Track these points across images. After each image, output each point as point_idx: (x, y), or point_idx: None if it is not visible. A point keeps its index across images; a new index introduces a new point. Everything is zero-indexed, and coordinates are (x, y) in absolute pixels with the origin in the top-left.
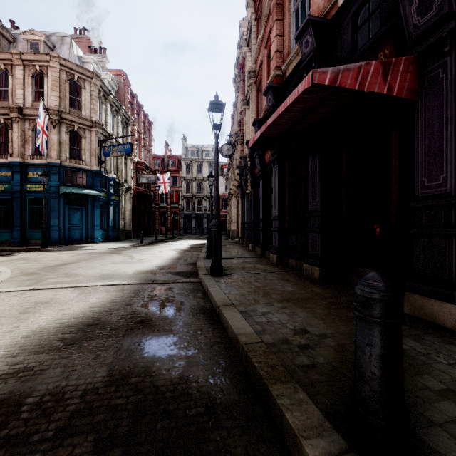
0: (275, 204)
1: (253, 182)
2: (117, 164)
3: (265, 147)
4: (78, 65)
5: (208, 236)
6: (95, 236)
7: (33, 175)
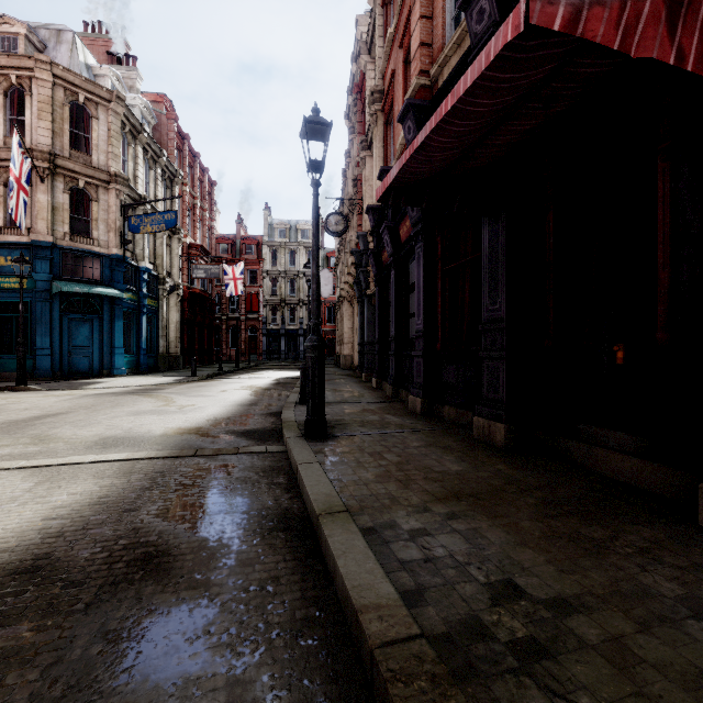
0: (418, 311)
1: (378, 275)
2: (156, 247)
3: (406, 200)
4: (86, 78)
5: (302, 365)
6: (116, 366)
7: (5, 262)
